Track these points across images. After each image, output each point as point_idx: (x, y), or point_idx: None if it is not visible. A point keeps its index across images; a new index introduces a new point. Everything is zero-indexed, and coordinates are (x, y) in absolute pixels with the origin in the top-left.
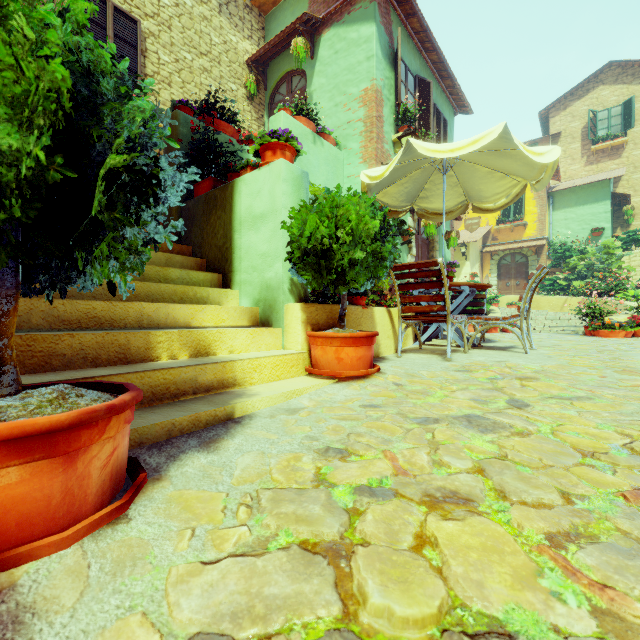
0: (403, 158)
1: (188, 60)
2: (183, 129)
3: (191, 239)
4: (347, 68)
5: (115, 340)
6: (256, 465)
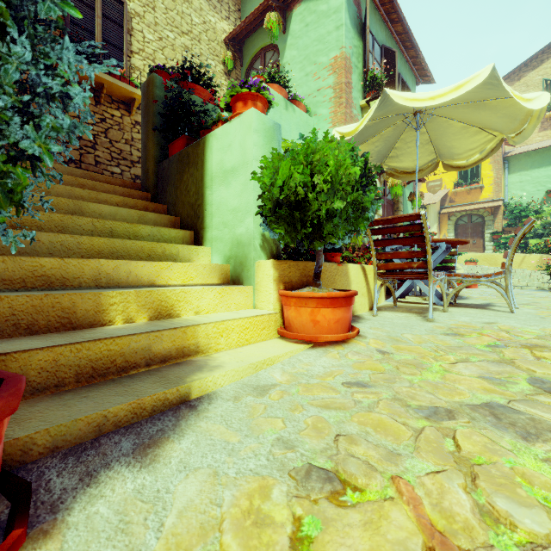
0: (377, 112)
1: (171, 38)
2: (159, 92)
3: (166, 198)
4: (317, 39)
5: (57, 303)
6: (202, 503)
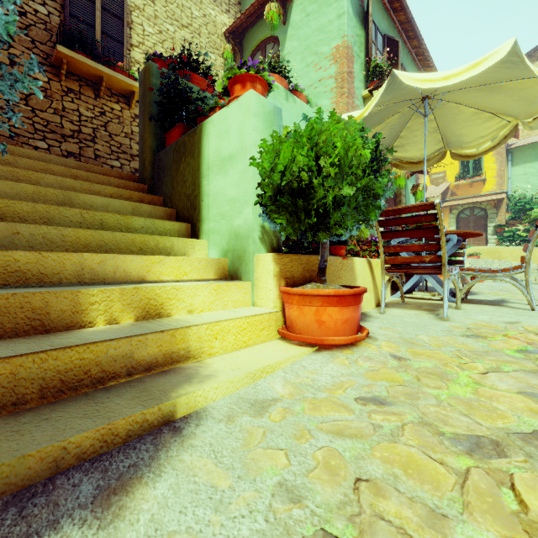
0: (383, 97)
1: (170, 32)
2: (156, 81)
3: (163, 189)
4: (318, 29)
5: (26, 302)
6: None
